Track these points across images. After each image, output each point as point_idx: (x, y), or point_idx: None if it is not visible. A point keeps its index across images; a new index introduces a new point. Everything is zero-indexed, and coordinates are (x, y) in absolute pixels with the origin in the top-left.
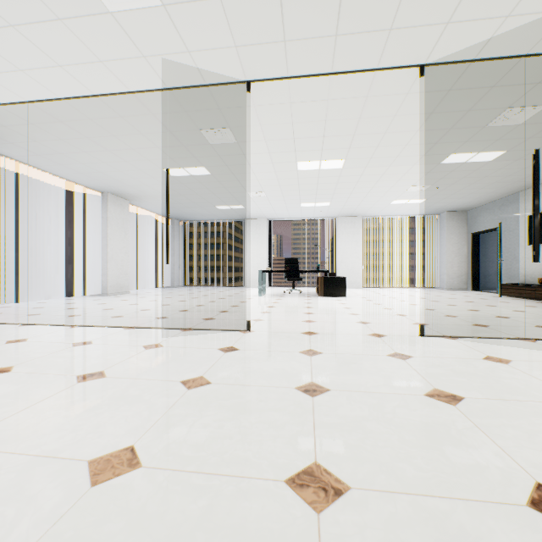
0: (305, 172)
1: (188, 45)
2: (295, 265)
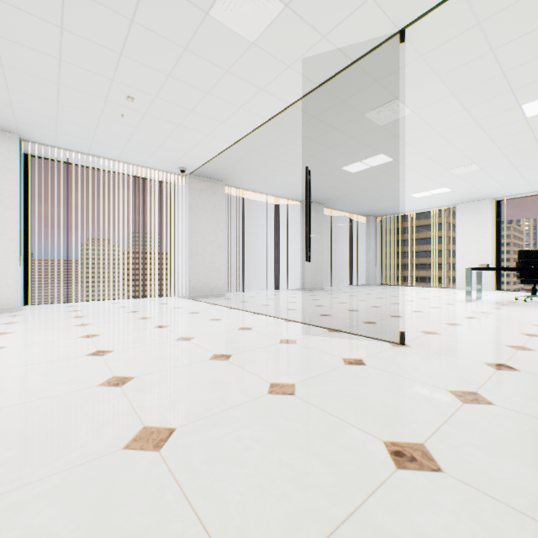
0: None
1: (320, 30)
2: None
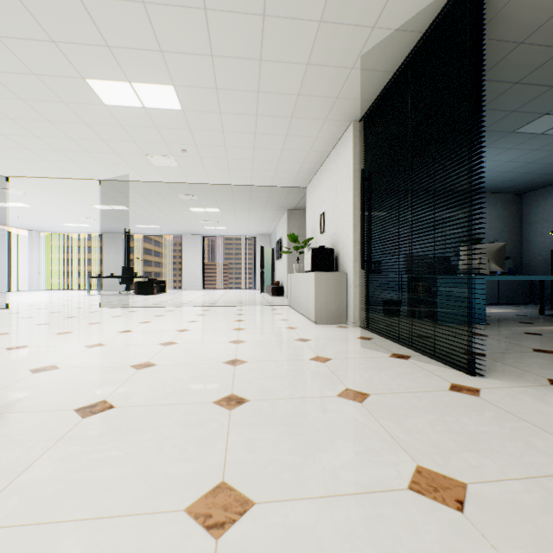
0: (107, 210)
1: None
2: (131, 272)
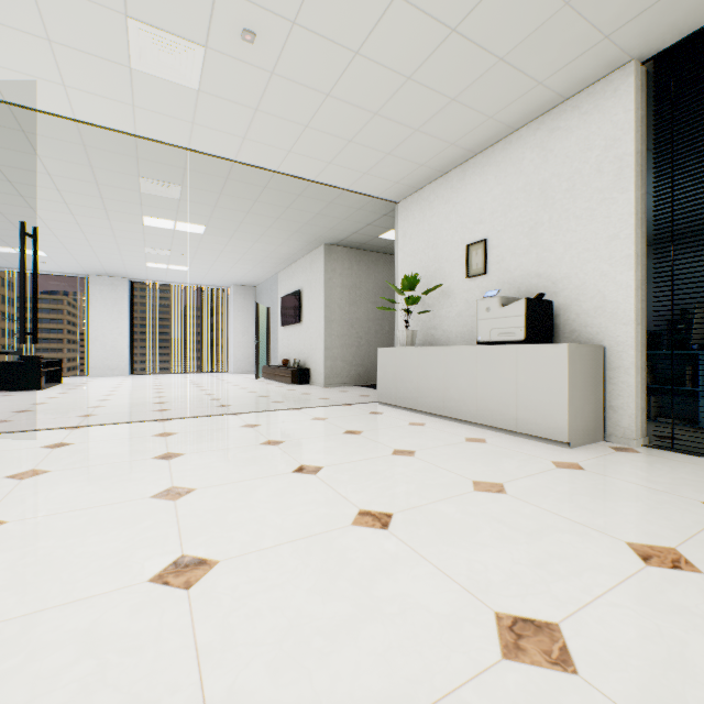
0: None
1: None
2: None
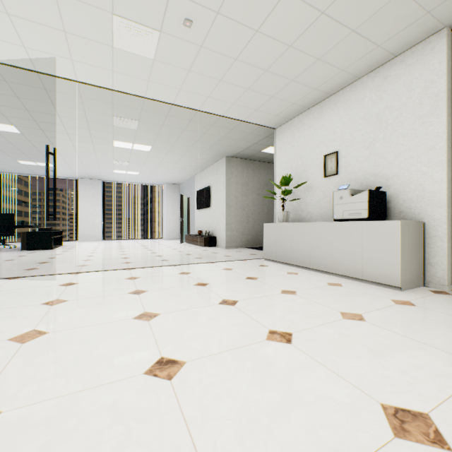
0: None
1: None
2: (10, 220)
